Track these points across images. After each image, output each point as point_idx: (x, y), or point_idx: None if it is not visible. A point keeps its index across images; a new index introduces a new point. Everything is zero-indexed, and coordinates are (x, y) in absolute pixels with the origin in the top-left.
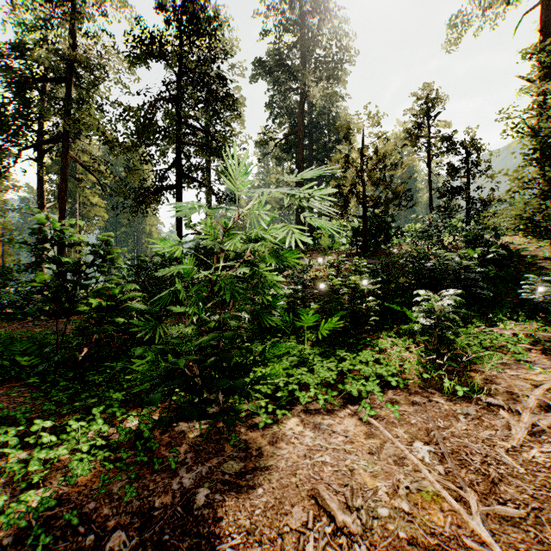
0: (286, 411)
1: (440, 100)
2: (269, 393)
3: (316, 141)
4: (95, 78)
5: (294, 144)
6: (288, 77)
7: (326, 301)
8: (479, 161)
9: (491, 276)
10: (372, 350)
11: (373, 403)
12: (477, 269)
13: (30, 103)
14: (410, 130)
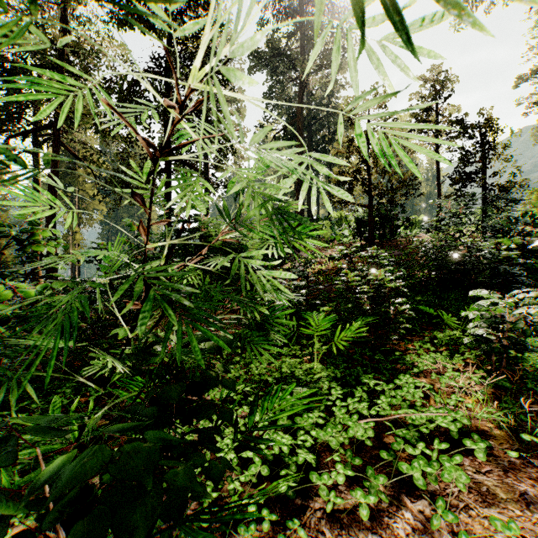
0: (295, 524)
1: (449, 82)
2: (264, 474)
3: (315, 133)
4: (86, 63)
5: (292, 135)
6: (287, 65)
7: (340, 302)
8: (496, 144)
9: (535, 270)
10: (411, 374)
11: (446, 492)
12: (518, 261)
13: (20, 91)
14: (417, 114)
